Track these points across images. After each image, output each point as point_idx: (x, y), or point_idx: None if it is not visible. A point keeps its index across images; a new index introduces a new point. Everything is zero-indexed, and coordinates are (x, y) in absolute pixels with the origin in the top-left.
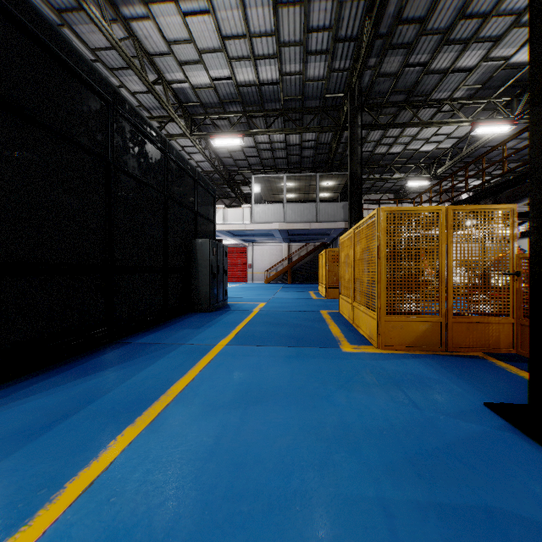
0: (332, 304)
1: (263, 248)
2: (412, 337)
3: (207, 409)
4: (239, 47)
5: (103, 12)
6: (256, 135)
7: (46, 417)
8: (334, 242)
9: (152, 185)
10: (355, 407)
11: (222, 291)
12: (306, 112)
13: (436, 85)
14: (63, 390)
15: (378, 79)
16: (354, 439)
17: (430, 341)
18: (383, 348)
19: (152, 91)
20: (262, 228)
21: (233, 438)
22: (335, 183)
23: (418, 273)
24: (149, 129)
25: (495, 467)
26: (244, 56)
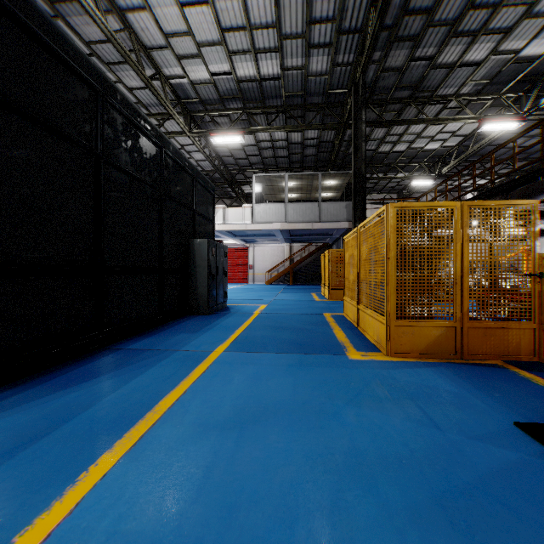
0: (335, 306)
1: (265, 249)
2: (424, 343)
3: (198, 430)
4: (239, 39)
5: (97, 2)
6: (257, 133)
7: (11, 440)
8: (336, 243)
9: (147, 181)
10: (367, 428)
11: (221, 293)
12: (308, 108)
13: (443, 80)
14: (38, 406)
15: (383, 74)
16: (369, 471)
17: (444, 348)
18: (392, 355)
19: (149, 86)
20: (263, 228)
21: (226, 469)
22: (338, 182)
23: (431, 274)
24: (143, 123)
25: (543, 510)
26: (244, 49)
